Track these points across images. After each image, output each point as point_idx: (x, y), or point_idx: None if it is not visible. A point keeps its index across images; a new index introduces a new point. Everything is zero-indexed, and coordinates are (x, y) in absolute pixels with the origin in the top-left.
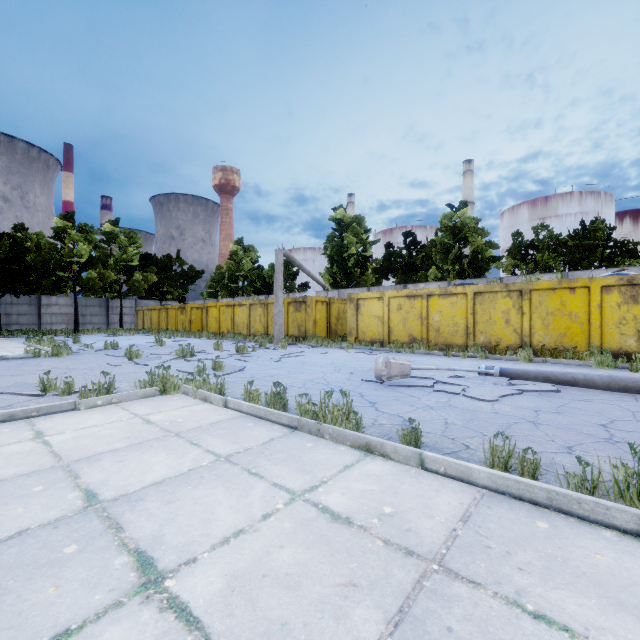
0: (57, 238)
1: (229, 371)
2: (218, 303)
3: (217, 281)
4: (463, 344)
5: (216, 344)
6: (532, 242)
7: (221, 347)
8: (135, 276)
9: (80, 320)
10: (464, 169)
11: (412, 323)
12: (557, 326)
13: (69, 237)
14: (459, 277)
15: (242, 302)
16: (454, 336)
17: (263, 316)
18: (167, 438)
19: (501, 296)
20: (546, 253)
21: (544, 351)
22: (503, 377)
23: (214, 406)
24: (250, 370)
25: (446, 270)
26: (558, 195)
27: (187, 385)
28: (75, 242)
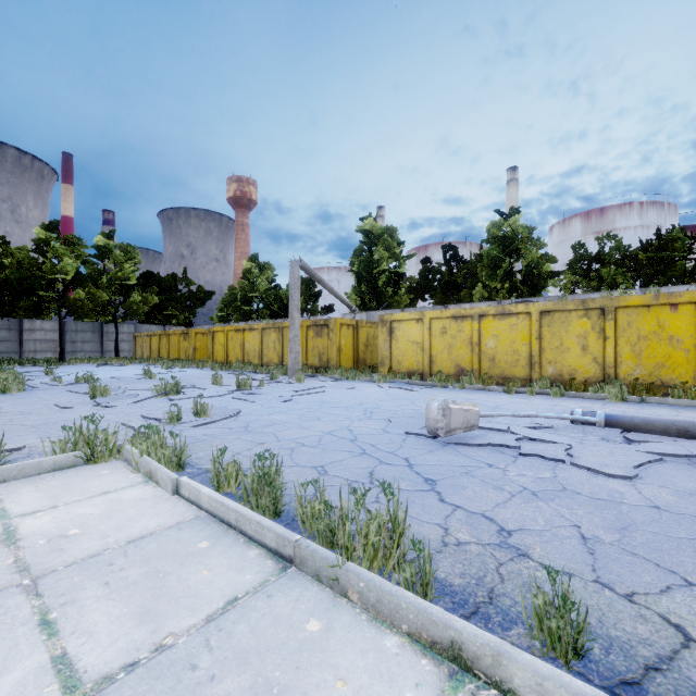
0: (38, 251)
1: (217, 416)
2: (226, 327)
3: (228, 303)
4: (525, 377)
5: (214, 377)
6: (597, 254)
7: (220, 381)
8: (133, 297)
9: (69, 347)
10: (508, 178)
11: (460, 350)
12: (652, 354)
13: (52, 250)
14: (510, 296)
15: (253, 326)
16: (514, 367)
17: (278, 342)
18: (1, 598)
19: (576, 316)
20: (613, 268)
21: (637, 386)
22: (611, 428)
23: (159, 491)
24: (247, 415)
25: (493, 289)
26: (615, 206)
27: (132, 447)
28: (59, 256)
